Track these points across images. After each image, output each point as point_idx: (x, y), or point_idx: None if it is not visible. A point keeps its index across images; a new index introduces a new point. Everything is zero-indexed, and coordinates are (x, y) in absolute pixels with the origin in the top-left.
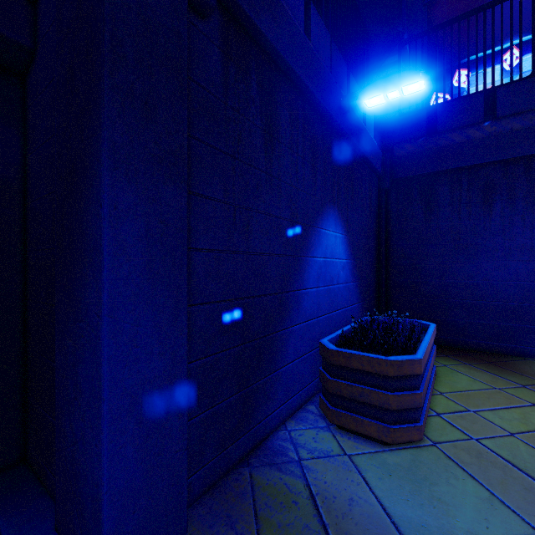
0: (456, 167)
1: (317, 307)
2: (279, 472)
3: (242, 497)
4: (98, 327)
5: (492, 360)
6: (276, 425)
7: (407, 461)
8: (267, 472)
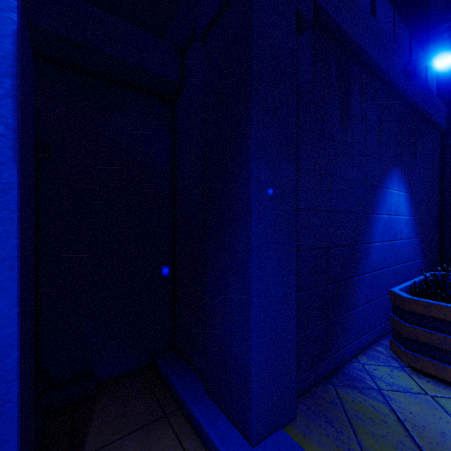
0: None
1: (382, 259)
2: (362, 394)
3: (333, 406)
4: (247, 261)
5: None
6: (349, 357)
7: None
8: (350, 392)
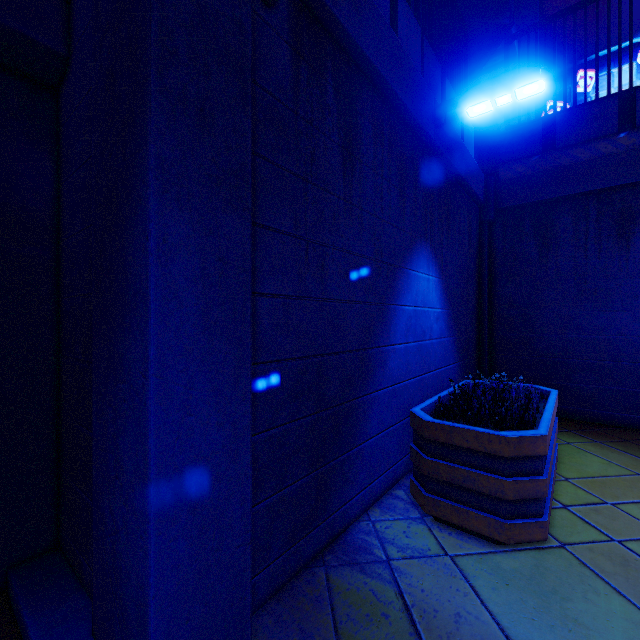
0: (581, 192)
1: (405, 367)
2: (363, 575)
3: (318, 605)
4: (143, 389)
5: (631, 438)
6: (356, 514)
7: (528, 567)
8: (347, 574)
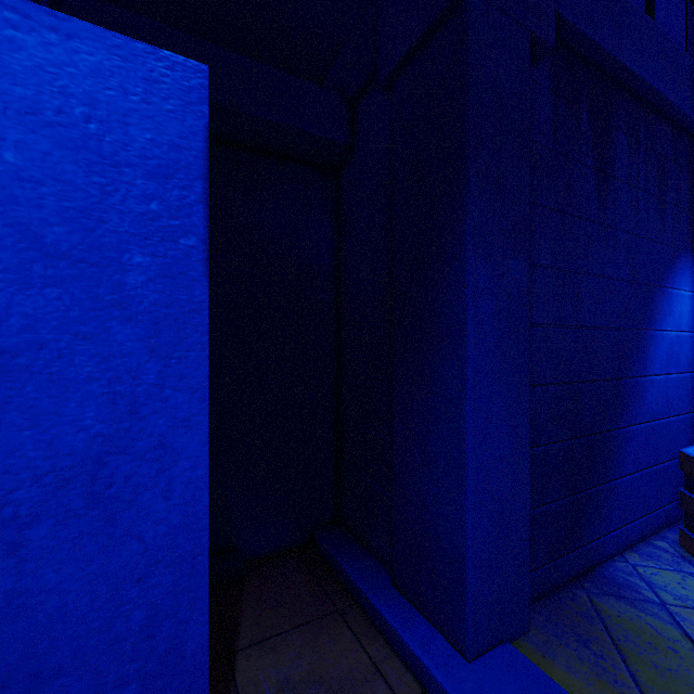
0: None
1: (665, 402)
2: (634, 608)
3: (588, 620)
4: (459, 400)
5: None
6: (610, 553)
7: None
8: (614, 603)
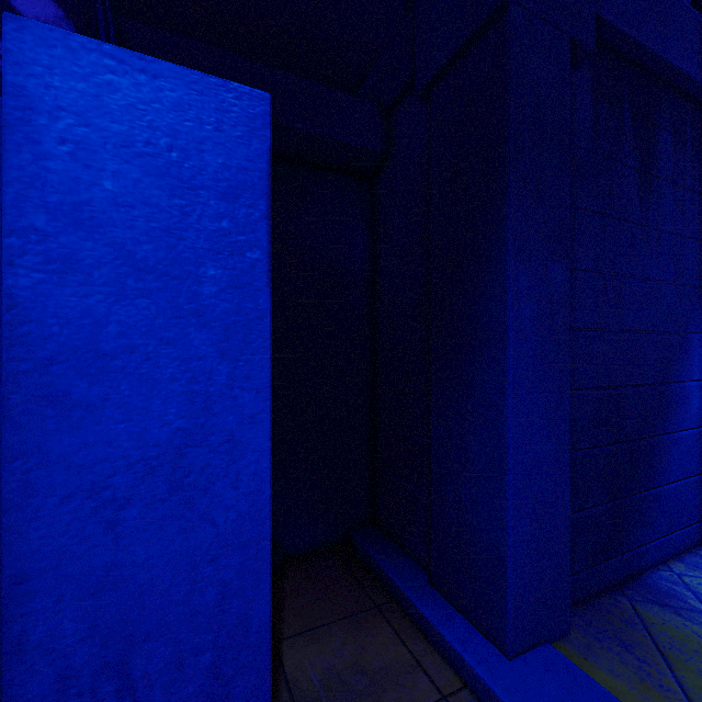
0: None
1: None
2: (679, 617)
3: (630, 626)
4: (500, 402)
5: None
6: (654, 561)
7: None
8: (658, 611)
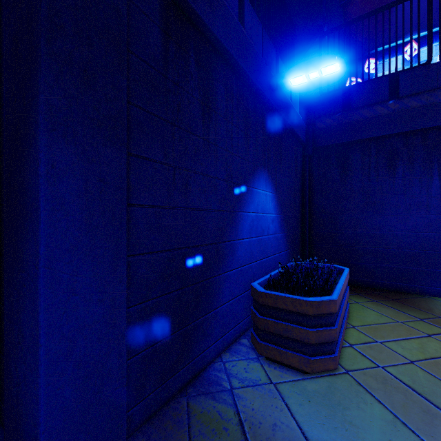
0: (366, 138)
1: (249, 254)
2: (213, 401)
3: (179, 425)
4: (36, 277)
5: (396, 298)
6: (213, 358)
7: (324, 388)
8: (202, 401)
